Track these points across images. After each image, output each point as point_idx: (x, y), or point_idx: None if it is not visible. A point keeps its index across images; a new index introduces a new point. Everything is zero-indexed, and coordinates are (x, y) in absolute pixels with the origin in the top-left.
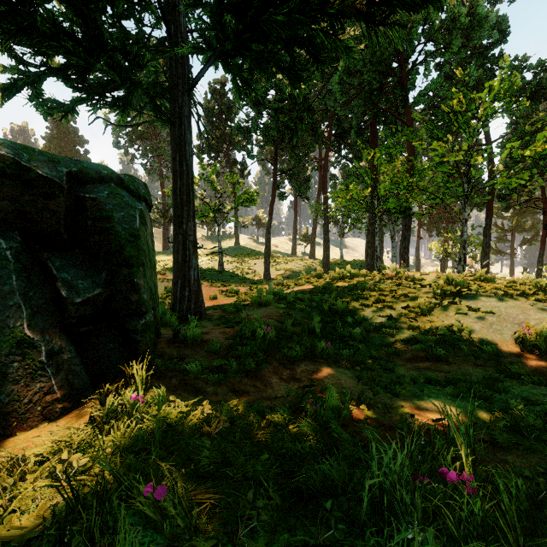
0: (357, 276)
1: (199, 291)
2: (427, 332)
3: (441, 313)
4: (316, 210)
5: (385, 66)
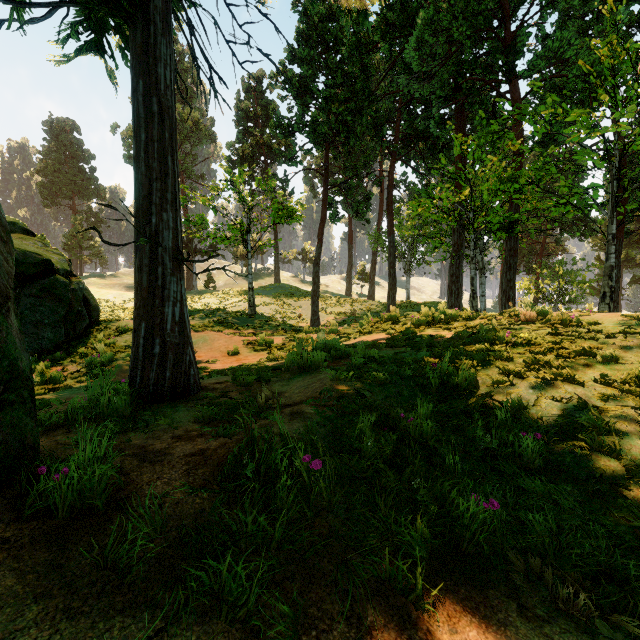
0: (457, 319)
1: (184, 343)
2: None
3: None
4: (376, 241)
5: (483, 20)
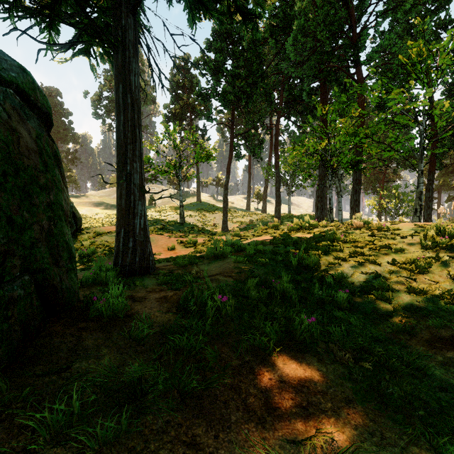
0: (316, 226)
1: (146, 241)
2: (436, 297)
3: (442, 270)
4: (267, 172)
5: (337, 26)
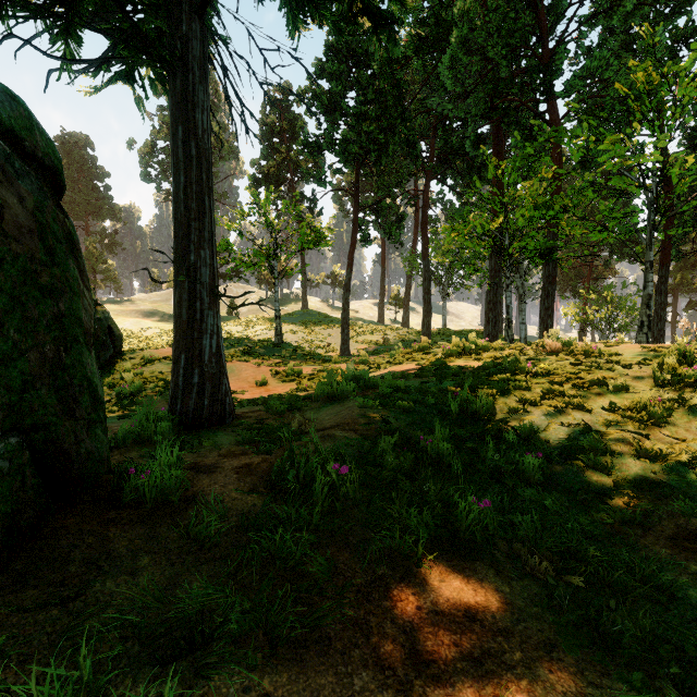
0: (488, 349)
1: (220, 374)
2: (682, 465)
3: (690, 420)
4: (411, 264)
5: (519, 38)
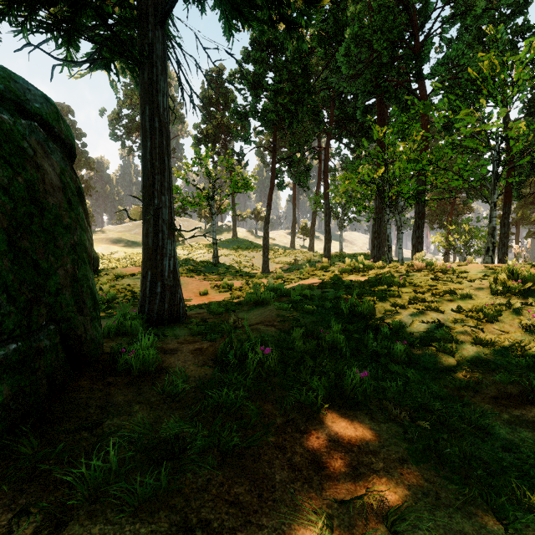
0: (372, 268)
1: (176, 285)
2: (505, 349)
3: (514, 318)
4: (315, 203)
5: (396, 34)
